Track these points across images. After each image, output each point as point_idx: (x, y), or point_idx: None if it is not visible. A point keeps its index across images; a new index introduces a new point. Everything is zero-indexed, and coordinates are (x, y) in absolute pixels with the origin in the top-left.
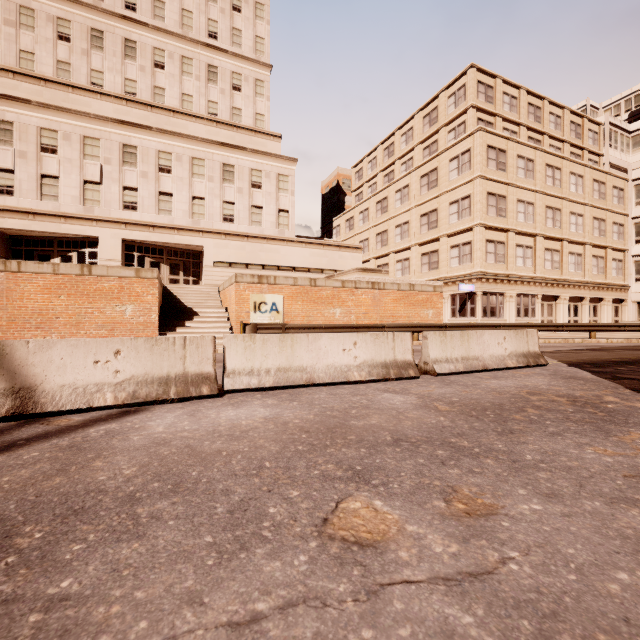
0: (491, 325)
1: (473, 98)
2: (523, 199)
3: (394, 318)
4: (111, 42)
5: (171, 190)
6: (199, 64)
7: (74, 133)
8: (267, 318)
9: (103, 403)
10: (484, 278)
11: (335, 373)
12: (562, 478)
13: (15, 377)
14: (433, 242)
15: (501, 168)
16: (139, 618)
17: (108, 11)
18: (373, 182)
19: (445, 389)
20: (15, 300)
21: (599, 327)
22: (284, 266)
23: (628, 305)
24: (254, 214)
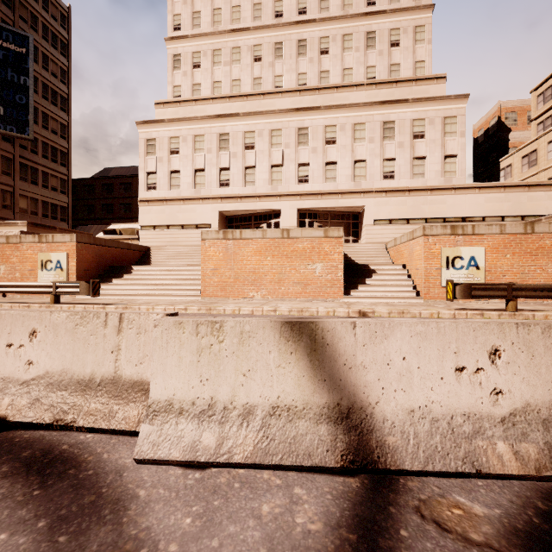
0: None
1: None
2: None
3: None
4: (288, 48)
5: (335, 159)
6: (358, 36)
7: (265, 129)
8: (463, 275)
9: (497, 466)
10: None
11: None
12: None
13: (339, 386)
14: None
15: None
16: None
17: (286, 23)
18: None
19: None
20: (238, 262)
21: None
22: (451, 217)
23: None
24: (415, 166)
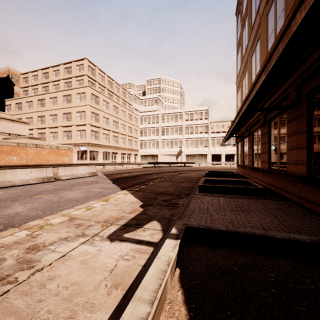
0: (91, 163)
1: (86, 71)
2: (105, 116)
3: (48, 161)
4: None
5: None
6: None
7: None
8: None
9: None
10: (90, 145)
11: (23, 182)
12: (76, 189)
13: None
14: (69, 127)
15: (97, 103)
16: (6, 204)
17: None
18: (36, 87)
19: (63, 183)
20: None
21: (124, 163)
22: None
23: (138, 156)
24: None
